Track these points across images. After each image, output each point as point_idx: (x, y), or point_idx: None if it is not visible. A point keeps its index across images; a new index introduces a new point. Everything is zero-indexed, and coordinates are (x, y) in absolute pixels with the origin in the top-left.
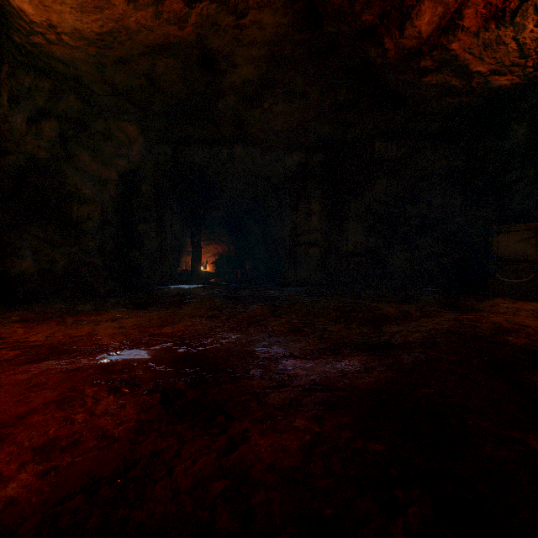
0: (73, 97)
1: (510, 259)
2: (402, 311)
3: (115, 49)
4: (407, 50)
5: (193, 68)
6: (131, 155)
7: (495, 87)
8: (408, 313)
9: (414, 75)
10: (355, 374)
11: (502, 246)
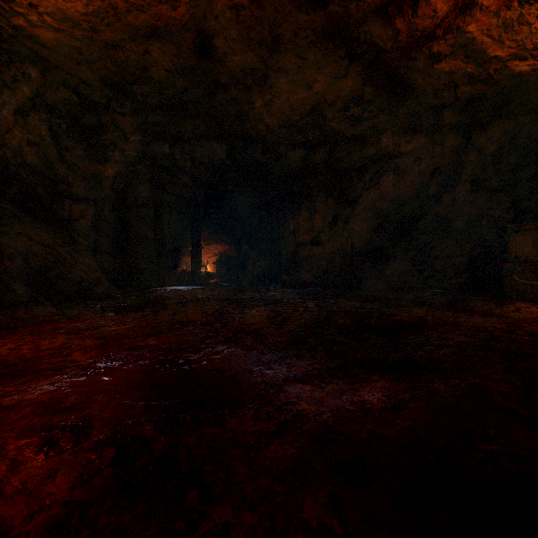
0: (63, 88)
1: (529, 259)
2: (417, 317)
3: (103, 32)
4: (420, 31)
5: (189, 54)
6: (127, 151)
7: (514, 73)
8: (424, 319)
9: (426, 61)
10: (380, 414)
11: (520, 246)
